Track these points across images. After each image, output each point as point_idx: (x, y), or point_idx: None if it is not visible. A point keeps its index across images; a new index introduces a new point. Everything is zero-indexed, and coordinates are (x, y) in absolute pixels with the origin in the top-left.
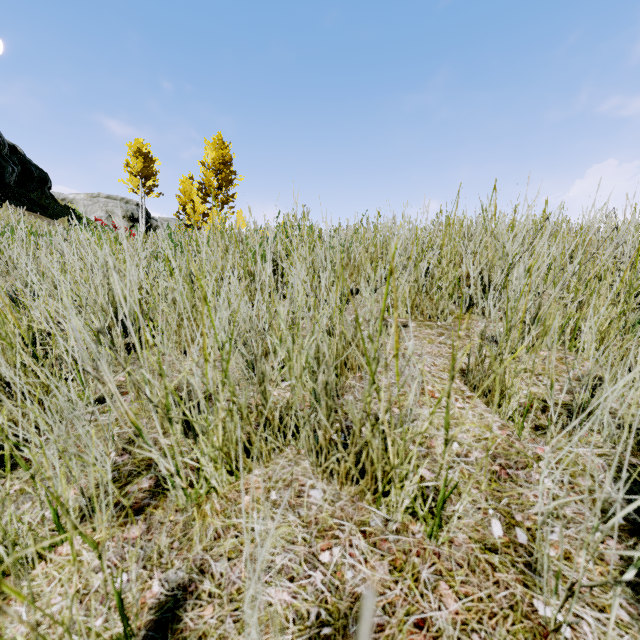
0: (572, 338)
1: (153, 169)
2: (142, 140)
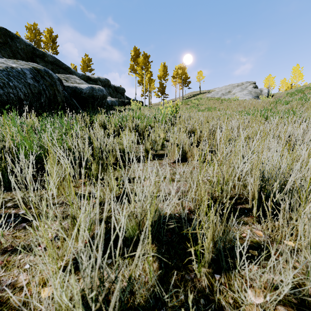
0: None
1: (273, 81)
2: (270, 74)
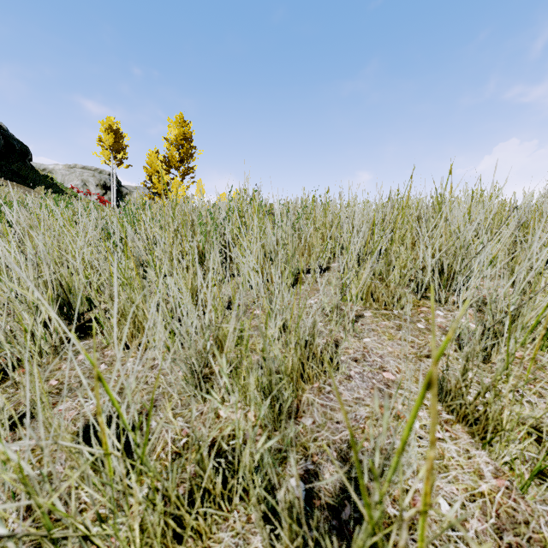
0: (544, 337)
1: (123, 144)
2: (113, 118)
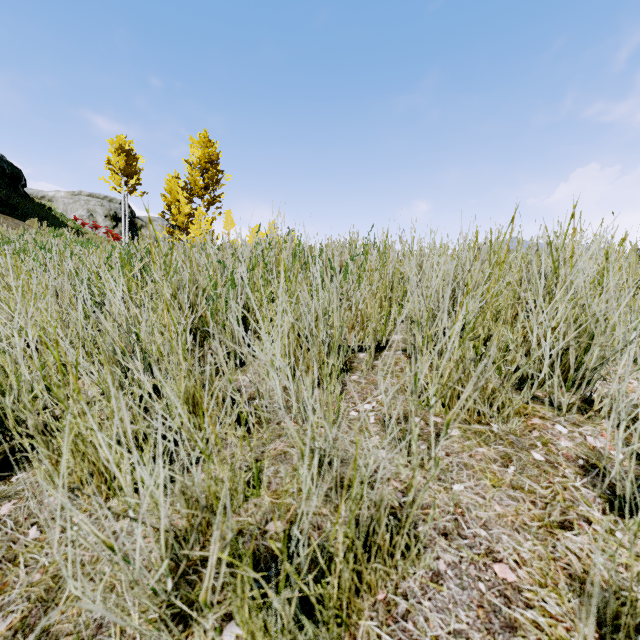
0: None
1: (136, 167)
2: (124, 137)
